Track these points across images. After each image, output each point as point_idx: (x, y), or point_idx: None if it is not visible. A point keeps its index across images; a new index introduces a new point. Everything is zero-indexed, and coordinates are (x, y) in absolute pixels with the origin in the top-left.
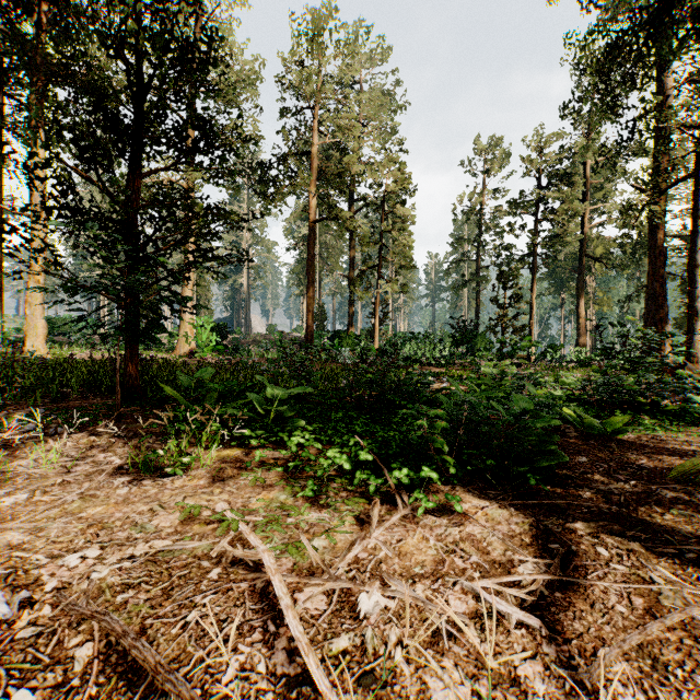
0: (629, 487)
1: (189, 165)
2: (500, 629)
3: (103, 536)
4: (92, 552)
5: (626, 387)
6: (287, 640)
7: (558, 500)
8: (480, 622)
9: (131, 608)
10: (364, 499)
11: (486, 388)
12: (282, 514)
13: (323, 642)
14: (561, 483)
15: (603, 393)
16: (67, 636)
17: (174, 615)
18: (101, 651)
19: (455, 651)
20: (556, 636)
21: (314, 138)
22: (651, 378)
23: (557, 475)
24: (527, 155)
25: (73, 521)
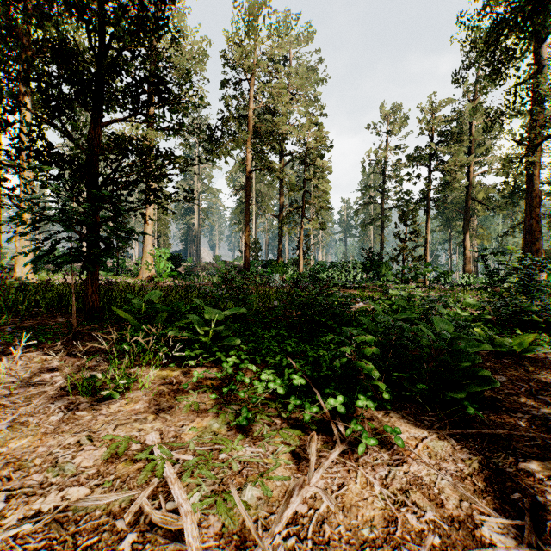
0: None
1: (150, 126)
2: None
3: (15, 480)
4: None
5: (525, 308)
6: None
7: (496, 429)
8: None
9: None
10: (300, 430)
11: (397, 308)
12: (214, 448)
13: None
14: (491, 407)
15: (503, 313)
16: None
17: None
18: None
19: None
20: None
21: (250, 104)
22: (546, 301)
23: (483, 396)
24: (423, 118)
25: None
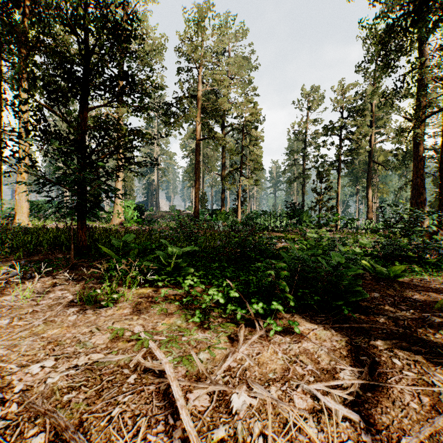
0: (409, 314)
1: (120, 104)
2: (331, 421)
3: (57, 350)
4: (49, 363)
5: (402, 247)
6: (181, 430)
7: (363, 324)
8: (317, 416)
9: (73, 406)
10: (234, 324)
11: (310, 247)
12: (179, 334)
13: (207, 432)
14: (364, 312)
15: (387, 250)
16: (27, 427)
17: (103, 410)
18: (50, 439)
19: (300, 438)
20: (370, 426)
21: (199, 86)
22: (418, 241)
23: (360, 306)
24: (335, 98)
25: (38, 339)
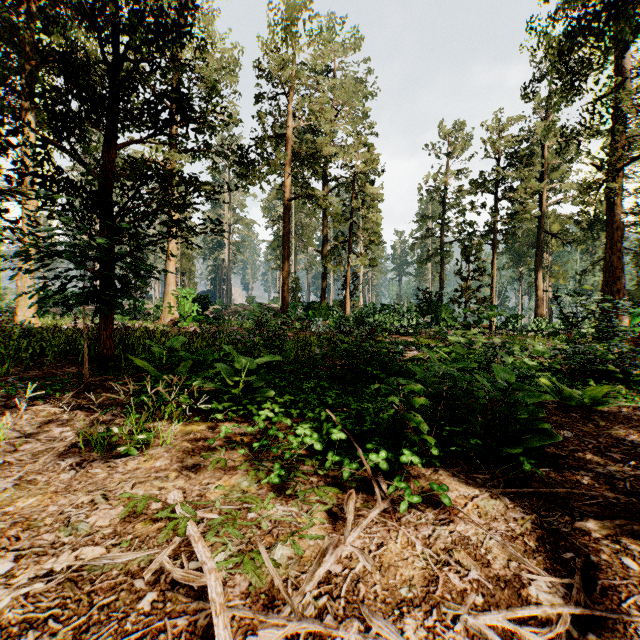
0: (629, 469)
1: (173, 147)
2: None
3: (24, 540)
4: (1, 567)
5: (599, 357)
6: None
7: (555, 487)
8: None
9: None
10: (337, 488)
11: (456, 357)
12: (243, 507)
13: None
14: (553, 465)
15: (575, 362)
16: None
17: None
18: None
19: None
20: None
21: (289, 121)
22: (624, 348)
23: (545, 453)
24: (489, 138)
25: None
